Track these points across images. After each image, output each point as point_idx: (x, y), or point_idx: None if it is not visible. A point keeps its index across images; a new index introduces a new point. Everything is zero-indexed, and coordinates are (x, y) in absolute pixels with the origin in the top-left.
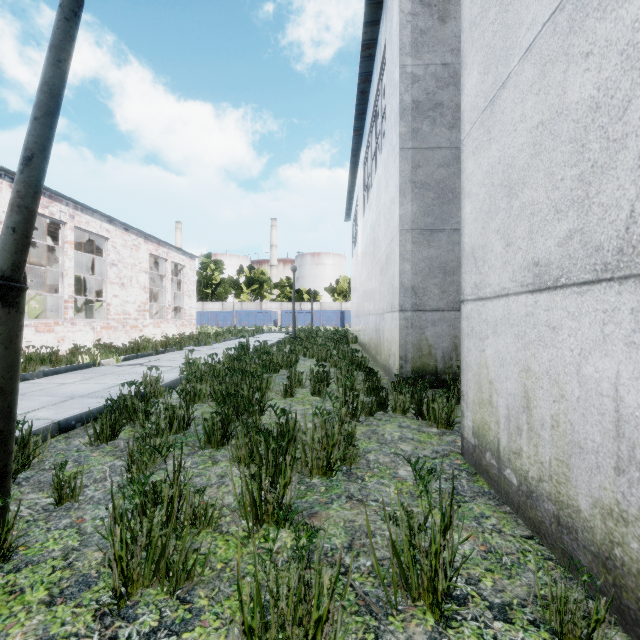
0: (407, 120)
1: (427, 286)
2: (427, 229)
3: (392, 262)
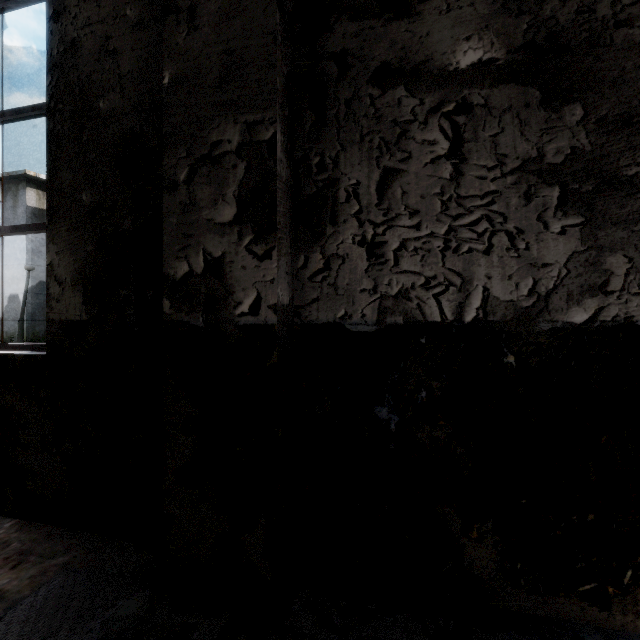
0: (29, 254)
1: (37, 312)
2: (37, 293)
3: (16, 301)
